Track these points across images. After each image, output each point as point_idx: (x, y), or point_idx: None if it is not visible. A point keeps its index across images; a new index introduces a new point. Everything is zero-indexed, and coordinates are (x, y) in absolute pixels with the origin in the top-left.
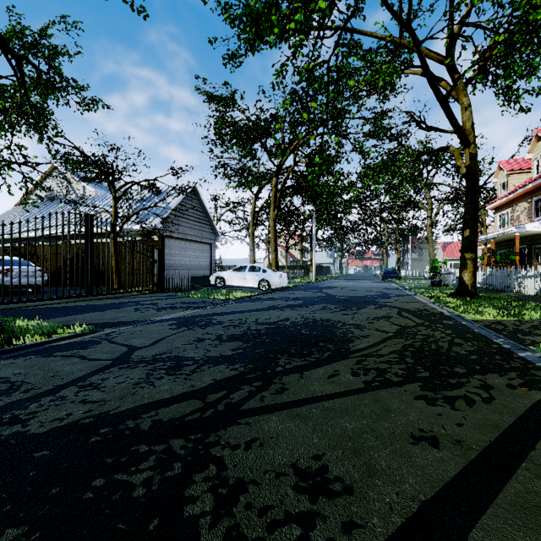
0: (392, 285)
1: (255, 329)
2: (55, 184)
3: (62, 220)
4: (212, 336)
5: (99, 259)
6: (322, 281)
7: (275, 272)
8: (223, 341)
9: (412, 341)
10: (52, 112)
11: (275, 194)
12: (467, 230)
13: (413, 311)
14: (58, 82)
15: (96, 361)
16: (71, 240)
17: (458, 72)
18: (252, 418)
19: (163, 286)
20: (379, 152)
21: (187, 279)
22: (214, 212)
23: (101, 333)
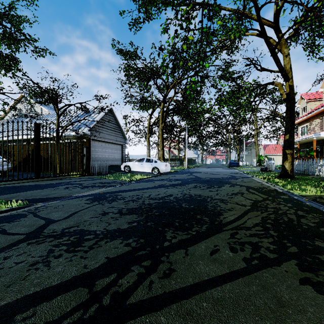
0: (235, 170)
1: (148, 203)
2: (23, 107)
3: (17, 126)
4: (115, 209)
5: (48, 154)
6: (191, 168)
7: (162, 162)
8: (123, 214)
9: (267, 213)
10: (20, 60)
11: (163, 113)
12: (287, 135)
13: (256, 188)
14: (19, 37)
15: (12, 235)
16: (31, 142)
17: (281, 32)
18: (138, 319)
19: (89, 171)
20: (229, 85)
21: (105, 167)
22: (125, 126)
23: (32, 207)
